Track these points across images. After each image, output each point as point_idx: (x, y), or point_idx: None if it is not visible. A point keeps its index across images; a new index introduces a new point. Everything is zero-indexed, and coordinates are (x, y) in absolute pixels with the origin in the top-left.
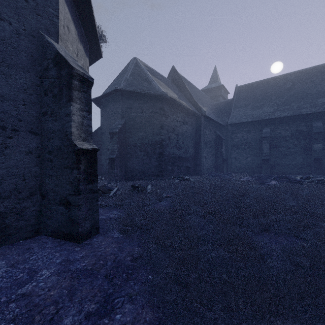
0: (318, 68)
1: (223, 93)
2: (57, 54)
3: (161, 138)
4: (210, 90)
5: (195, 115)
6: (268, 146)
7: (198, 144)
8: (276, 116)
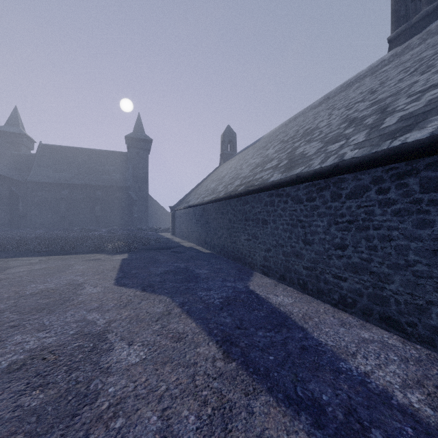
0: (106, 153)
1: (27, 142)
2: None
3: None
4: (8, 134)
5: None
6: (66, 206)
7: None
8: (73, 182)
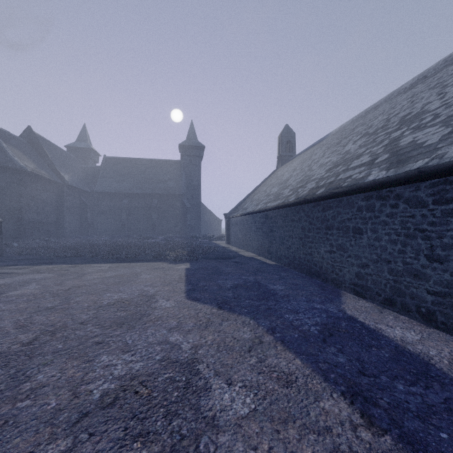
0: (161, 162)
1: (93, 156)
2: None
3: (21, 206)
4: (78, 149)
5: (58, 182)
6: (126, 214)
7: (61, 210)
8: (132, 191)
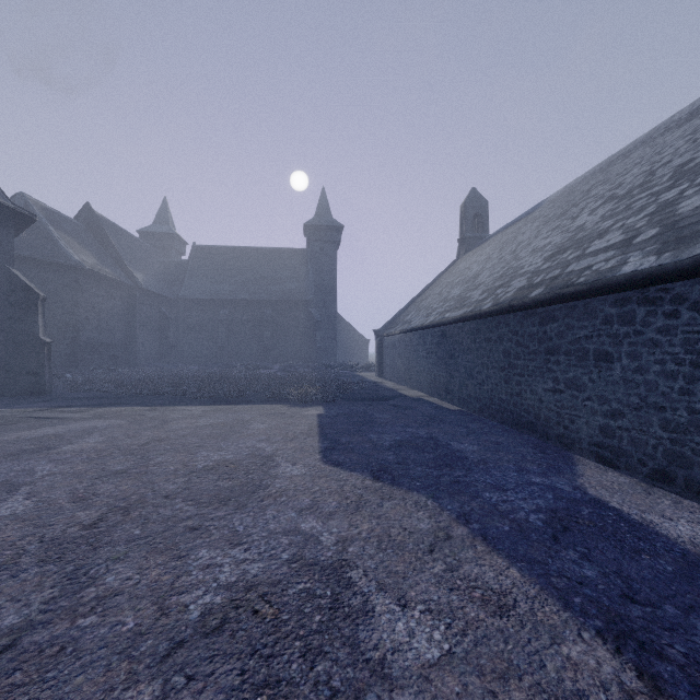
0: (277, 252)
1: (178, 245)
2: (26, 285)
3: (76, 319)
4: (156, 235)
5: (127, 285)
6: (225, 331)
7: (132, 326)
8: (234, 297)
